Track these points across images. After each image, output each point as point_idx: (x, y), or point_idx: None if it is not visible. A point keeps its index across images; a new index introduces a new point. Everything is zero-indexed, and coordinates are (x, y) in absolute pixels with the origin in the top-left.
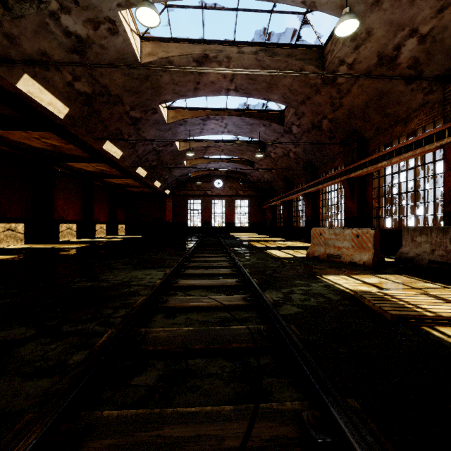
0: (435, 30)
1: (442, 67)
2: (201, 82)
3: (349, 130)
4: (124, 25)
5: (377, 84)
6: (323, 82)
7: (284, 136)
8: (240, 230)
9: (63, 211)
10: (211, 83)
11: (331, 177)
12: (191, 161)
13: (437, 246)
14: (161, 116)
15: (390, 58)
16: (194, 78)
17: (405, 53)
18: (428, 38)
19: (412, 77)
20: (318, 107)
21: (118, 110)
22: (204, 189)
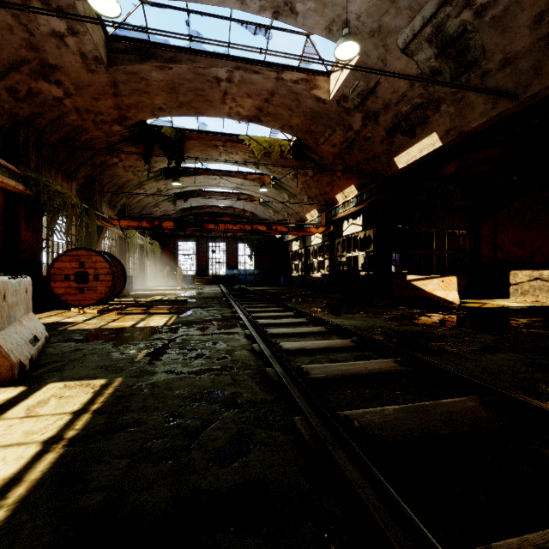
0: None
1: None
2: None
3: None
4: None
5: None
6: None
7: None
8: None
9: None
10: None
11: None
12: None
13: None
14: None
15: None
16: None
17: None
18: None
19: None
20: None
21: None
22: None
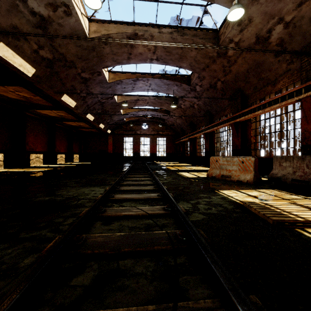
0: (296, 19)
1: (299, 45)
2: (132, 53)
3: (235, 89)
4: (76, 9)
5: (255, 57)
6: (217, 55)
7: (190, 93)
8: (160, 159)
9: (33, 145)
10: (139, 54)
11: (223, 121)
12: (125, 110)
13: (297, 169)
14: (104, 77)
15: (264, 38)
16: (127, 50)
17: (275, 35)
18: (290, 24)
19: (280, 51)
20: (214, 73)
21: (72, 72)
22: (135, 130)
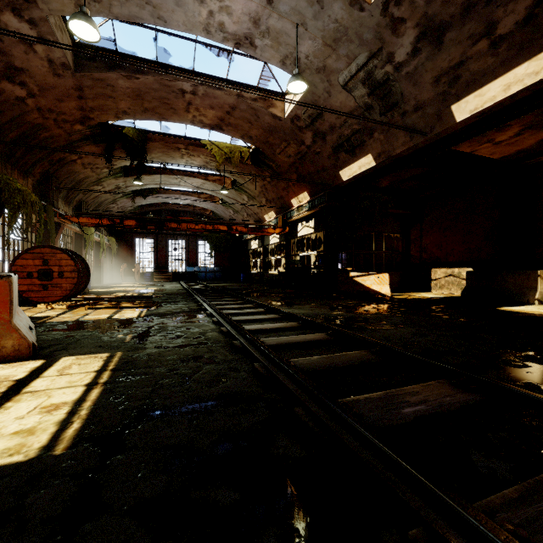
0: None
1: None
2: None
3: None
4: None
5: None
6: None
7: None
8: None
9: None
10: None
11: None
12: None
13: None
14: None
15: None
16: None
17: None
18: None
19: None
20: None
21: None
22: None
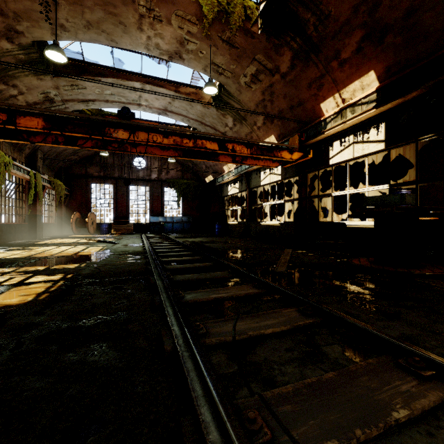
0: None
1: None
2: None
3: None
4: None
5: None
6: None
7: None
8: None
9: None
10: None
11: None
12: None
13: None
14: None
15: None
16: None
17: None
18: None
19: None
20: None
21: None
22: None
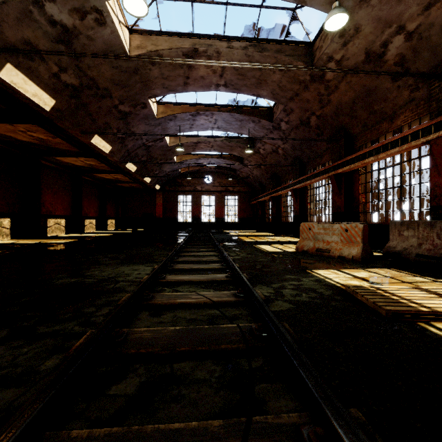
0: (422, 27)
1: (428, 64)
2: (190, 76)
3: (336, 127)
4: (112, 16)
5: (364, 81)
6: (311, 79)
7: (273, 132)
8: (230, 225)
9: (51, 206)
10: (200, 78)
11: (319, 173)
12: (181, 156)
13: (424, 241)
14: (151, 111)
15: (377, 55)
16: (183, 73)
17: (392, 50)
18: (414, 35)
19: (400, 73)
20: (306, 103)
21: (107, 103)
22: (194, 185)
